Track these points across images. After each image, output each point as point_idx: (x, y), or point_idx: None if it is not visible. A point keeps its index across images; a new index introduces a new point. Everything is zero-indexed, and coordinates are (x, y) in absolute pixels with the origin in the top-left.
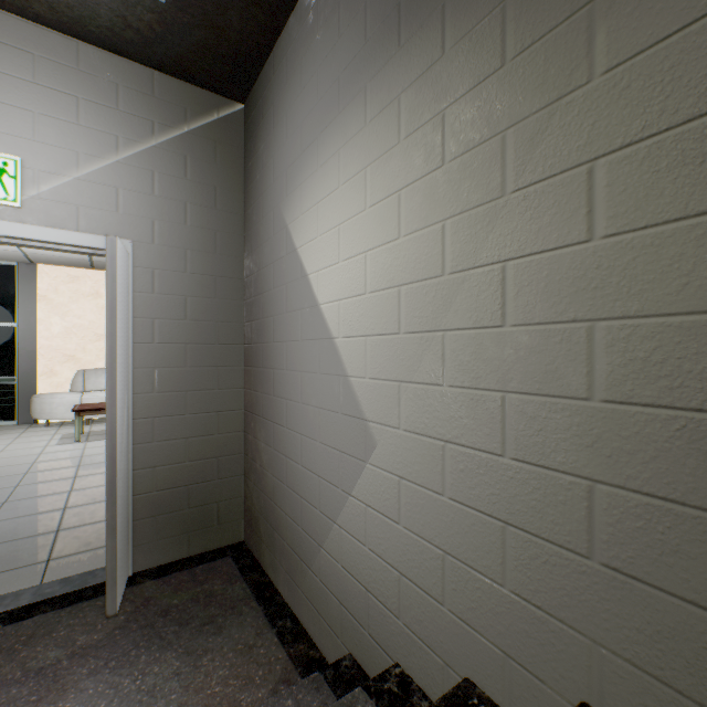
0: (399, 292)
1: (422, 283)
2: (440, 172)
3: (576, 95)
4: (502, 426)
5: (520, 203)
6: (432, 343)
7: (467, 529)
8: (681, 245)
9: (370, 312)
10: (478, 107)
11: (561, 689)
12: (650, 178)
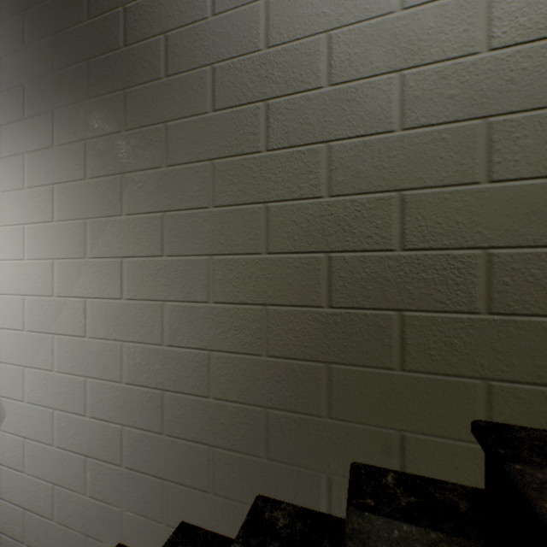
0: (24, 299)
1: (40, 297)
2: (51, 225)
3: (117, 219)
4: (85, 398)
5: (94, 266)
6: (46, 341)
7: (67, 465)
8: (151, 312)
9: (2, 309)
10: (73, 195)
11: (111, 541)
12: (142, 276)
